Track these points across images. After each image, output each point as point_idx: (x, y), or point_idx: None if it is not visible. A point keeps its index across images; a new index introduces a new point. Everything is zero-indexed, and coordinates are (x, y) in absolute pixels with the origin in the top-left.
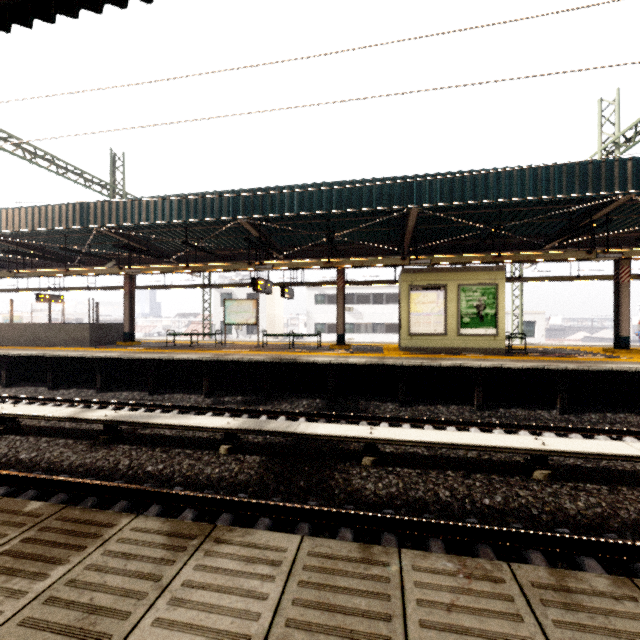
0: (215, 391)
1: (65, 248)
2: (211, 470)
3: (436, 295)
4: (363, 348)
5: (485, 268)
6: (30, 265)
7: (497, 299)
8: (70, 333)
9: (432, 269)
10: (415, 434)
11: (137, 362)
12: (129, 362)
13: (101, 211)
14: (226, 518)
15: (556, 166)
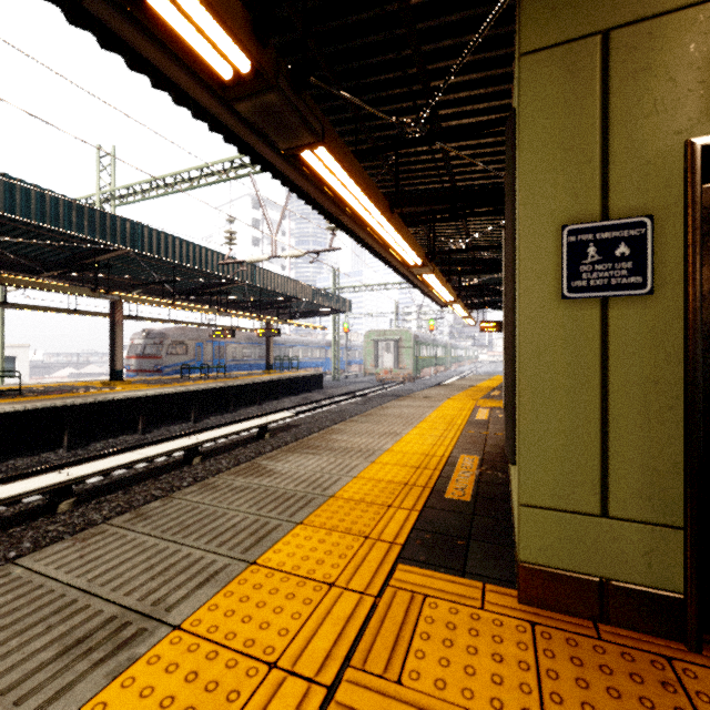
0: None
1: None
2: None
3: None
4: None
5: None
6: None
7: None
8: None
9: None
10: None
11: None
12: None
13: None
14: None
15: (67, 199)
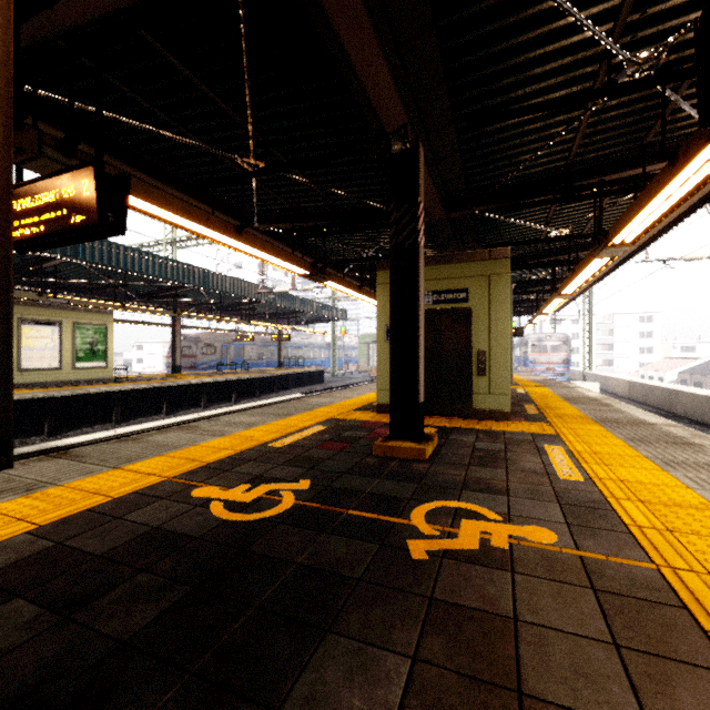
0: None
1: None
2: None
3: (51, 331)
4: None
5: (98, 311)
6: None
7: (107, 338)
8: None
9: (47, 305)
10: (141, 427)
11: None
12: None
13: None
14: None
15: (172, 261)
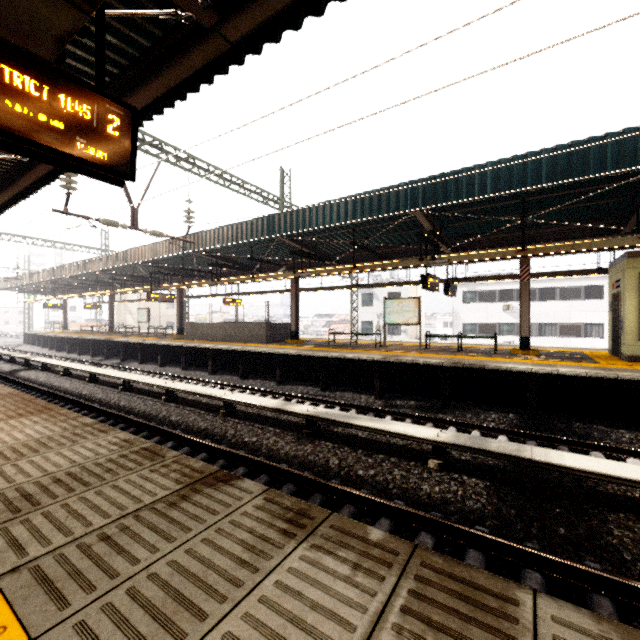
0: (384, 393)
1: (251, 258)
2: (429, 487)
3: None
4: (557, 354)
5: None
6: (221, 275)
7: None
8: (251, 331)
9: None
10: None
11: (310, 359)
12: (304, 359)
13: (283, 221)
14: (477, 557)
15: None
